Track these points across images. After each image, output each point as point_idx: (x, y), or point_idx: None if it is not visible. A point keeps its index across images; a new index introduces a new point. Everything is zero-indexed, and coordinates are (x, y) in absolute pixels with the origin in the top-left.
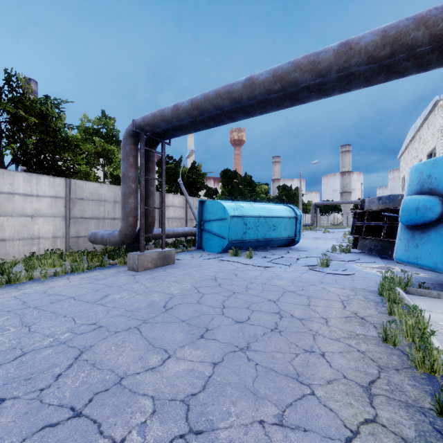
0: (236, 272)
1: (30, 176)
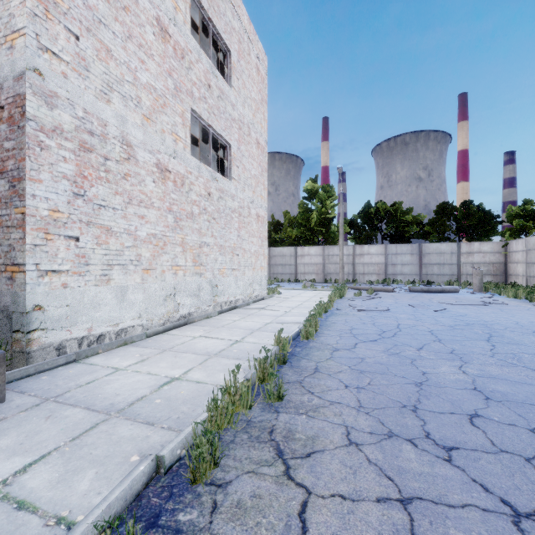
0: None
1: None
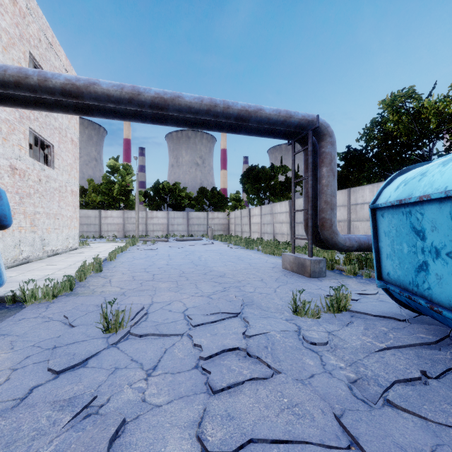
0: (225, 284)
1: (373, 187)
